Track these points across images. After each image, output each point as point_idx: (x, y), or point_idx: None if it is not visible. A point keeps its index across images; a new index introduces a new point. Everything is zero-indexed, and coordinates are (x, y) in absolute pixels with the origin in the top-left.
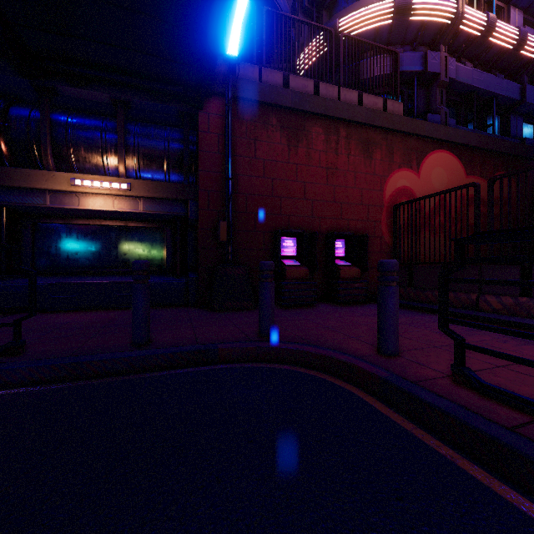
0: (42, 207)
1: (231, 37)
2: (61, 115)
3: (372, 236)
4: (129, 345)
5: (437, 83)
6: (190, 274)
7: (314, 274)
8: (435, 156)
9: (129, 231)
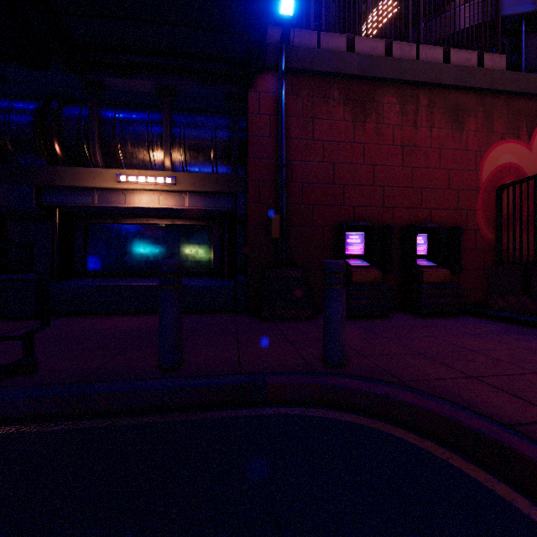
0: (91, 206)
1: None
2: (109, 110)
3: (463, 229)
4: (156, 368)
5: None
6: (239, 277)
7: (386, 276)
8: None
9: (176, 230)
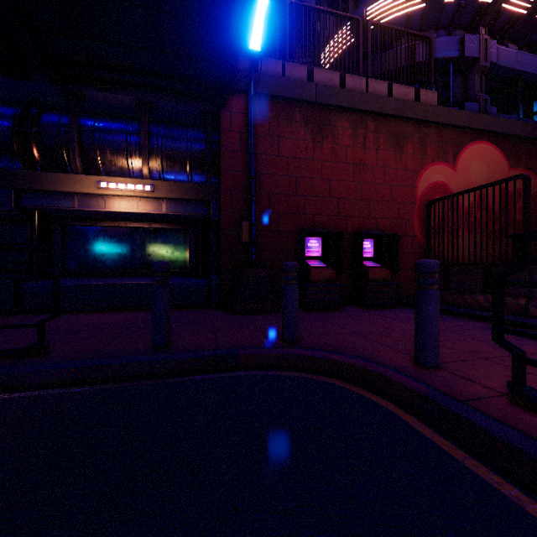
0: (71, 210)
1: (253, 31)
2: (88, 120)
3: (403, 235)
4: (149, 348)
5: (476, 68)
6: (212, 276)
7: (341, 275)
8: (474, 148)
9: (153, 233)
